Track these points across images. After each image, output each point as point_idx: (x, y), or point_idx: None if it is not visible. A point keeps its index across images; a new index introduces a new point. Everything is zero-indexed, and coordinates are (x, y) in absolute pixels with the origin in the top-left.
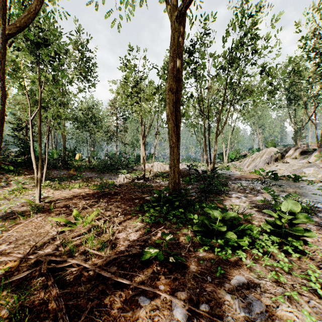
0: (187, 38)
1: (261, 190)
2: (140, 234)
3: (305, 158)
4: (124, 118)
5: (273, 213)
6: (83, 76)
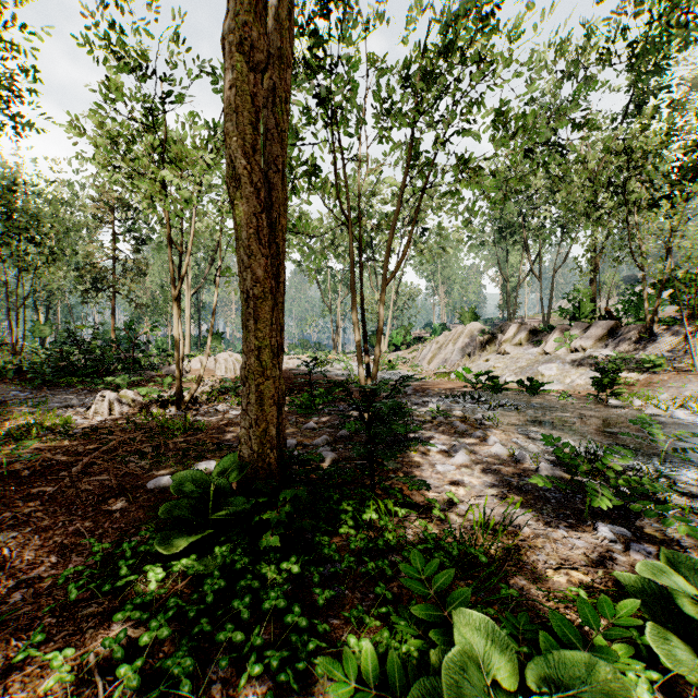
0: None
1: (486, 423)
2: None
3: (537, 345)
4: (137, 237)
5: (676, 576)
6: None
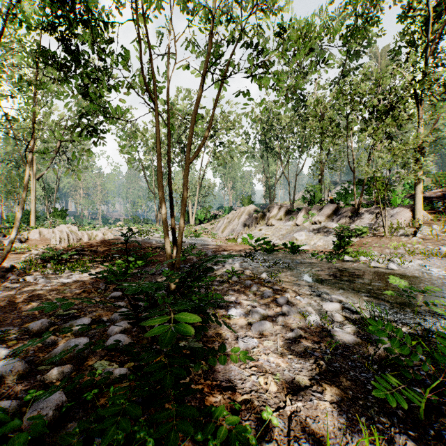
0: None
1: (271, 281)
2: None
3: (291, 220)
4: None
5: None
6: None
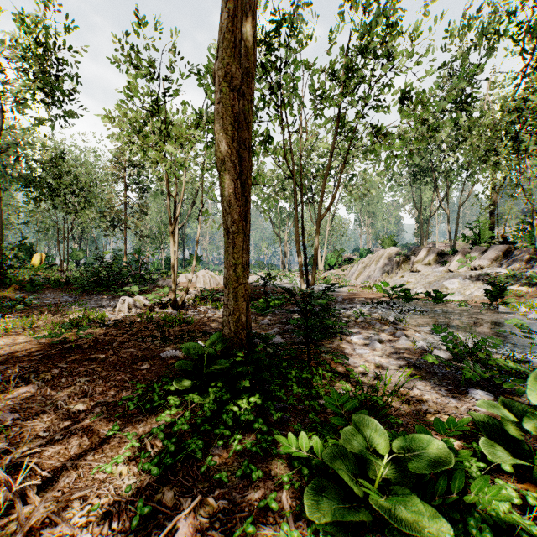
0: (263, 12)
1: (397, 322)
2: (113, 534)
3: (443, 264)
4: (141, 188)
5: (504, 409)
6: (43, 91)
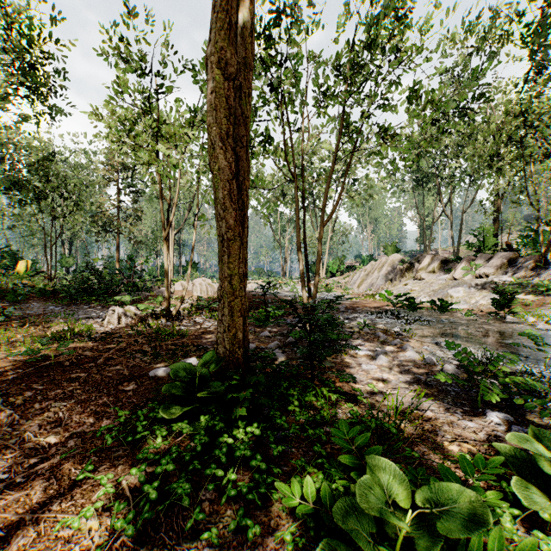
0: (262, 3)
1: (403, 334)
2: None
3: (448, 272)
4: (135, 191)
5: (537, 444)
6: (28, 87)
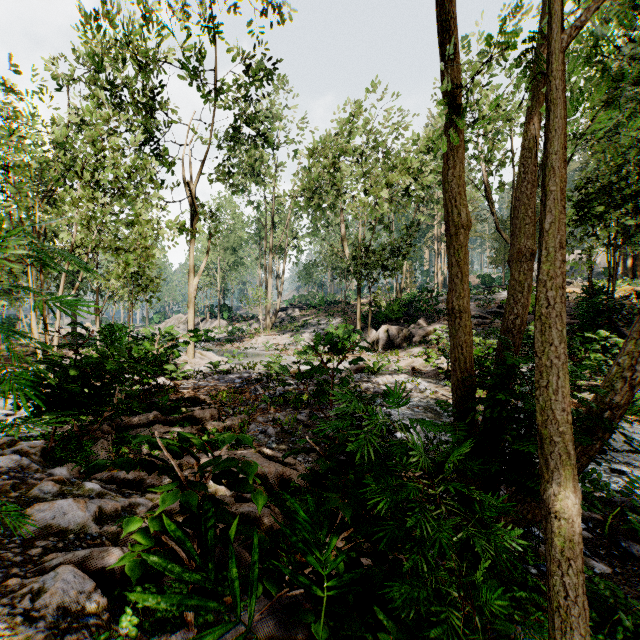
0: None
1: None
2: None
3: None
4: None
5: None
6: None
